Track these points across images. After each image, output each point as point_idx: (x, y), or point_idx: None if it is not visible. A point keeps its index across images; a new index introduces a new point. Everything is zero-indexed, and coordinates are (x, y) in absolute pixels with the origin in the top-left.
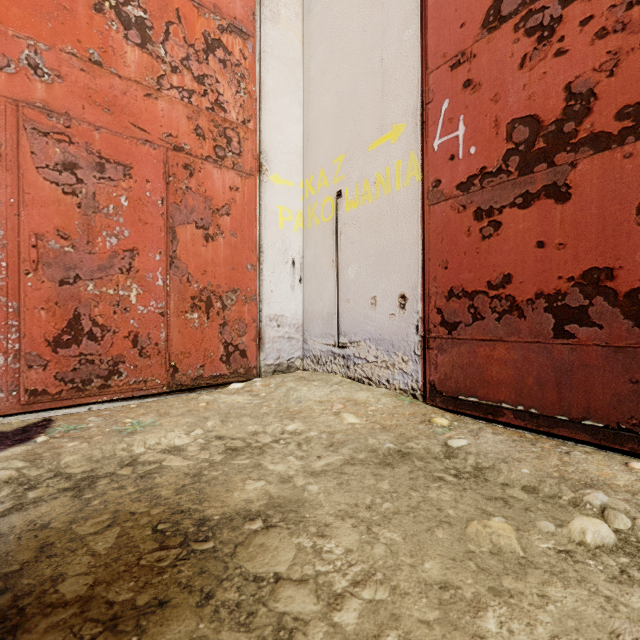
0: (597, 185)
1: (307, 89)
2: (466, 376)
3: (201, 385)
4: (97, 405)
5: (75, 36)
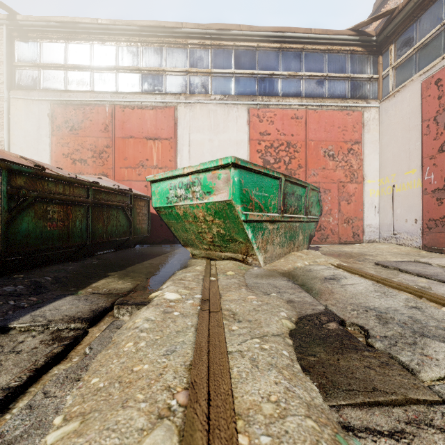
0: None
1: (380, 149)
2: (434, 242)
3: (346, 243)
4: (324, 245)
5: (320, 164)
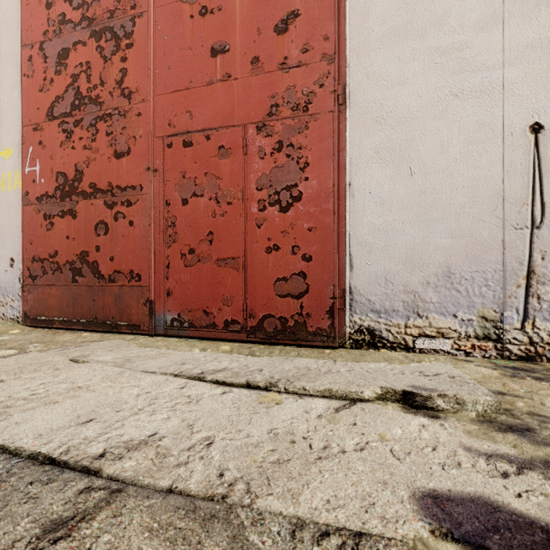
0: (84, 214)
1: None
2: (41, 305)
3: None
4: None
5: None
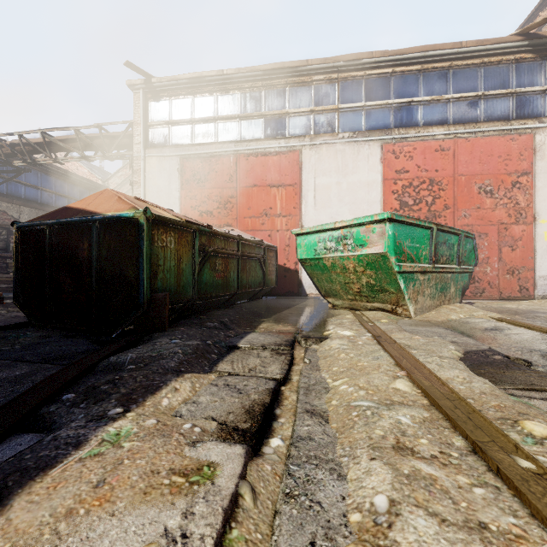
0: None
1: None
2: None
3: (510, 299)
4: (478, 300)
5: (473, 203)
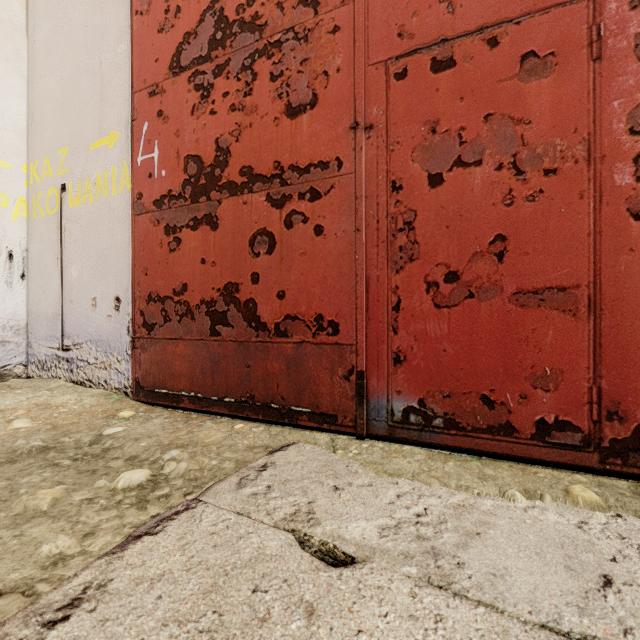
0: (231, 220)
1: (32, 62)
2: (160, 371)
3: None
4: None
5: None
